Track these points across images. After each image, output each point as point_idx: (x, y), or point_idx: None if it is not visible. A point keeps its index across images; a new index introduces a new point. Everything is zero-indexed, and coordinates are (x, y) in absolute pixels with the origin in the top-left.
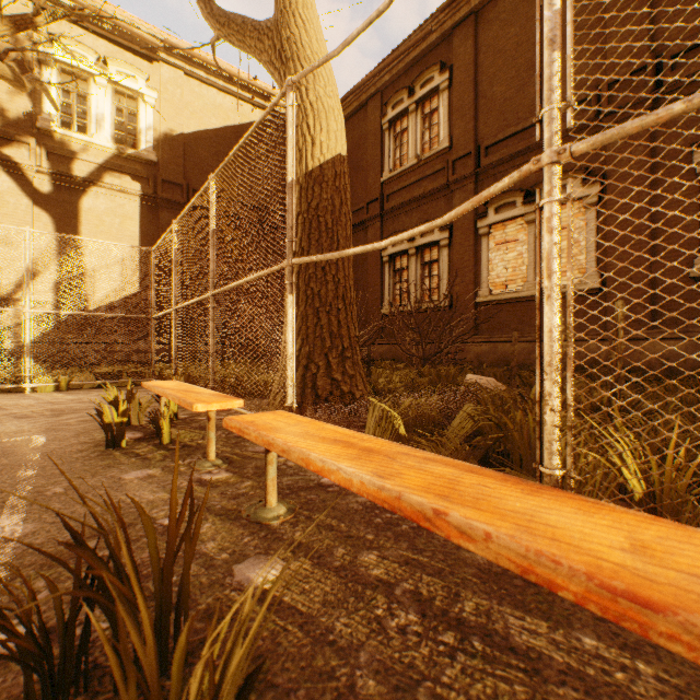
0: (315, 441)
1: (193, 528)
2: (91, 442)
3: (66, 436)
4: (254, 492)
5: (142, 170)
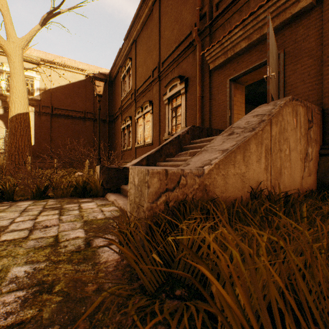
0: None
1: None
2: None
3: None
4: None
5: (35, 103)
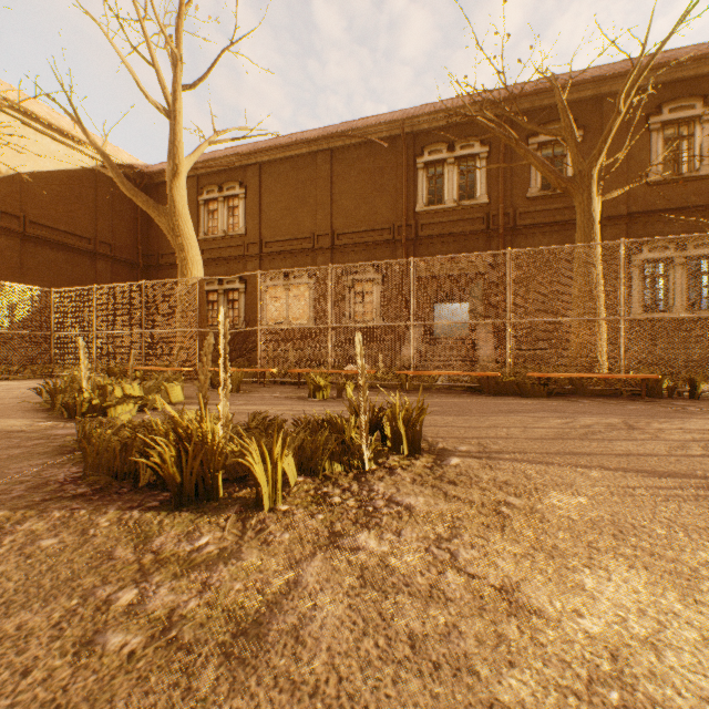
0: None
1: None
2: None
3: None
4: None
5: None
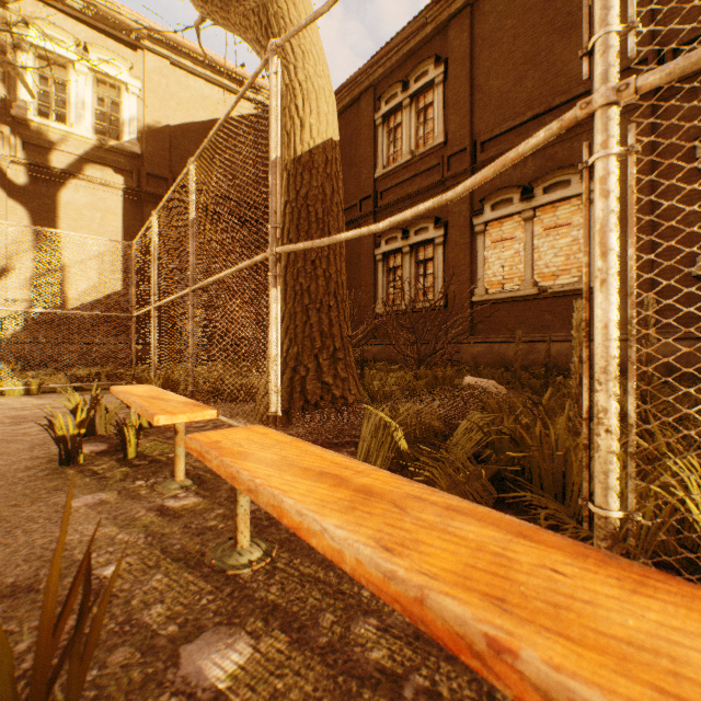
0: (294, 475)
1: (138, 582)
2: (44, 457)
3: (17, 450)
4: (224, 525)
5: (125, 162)
